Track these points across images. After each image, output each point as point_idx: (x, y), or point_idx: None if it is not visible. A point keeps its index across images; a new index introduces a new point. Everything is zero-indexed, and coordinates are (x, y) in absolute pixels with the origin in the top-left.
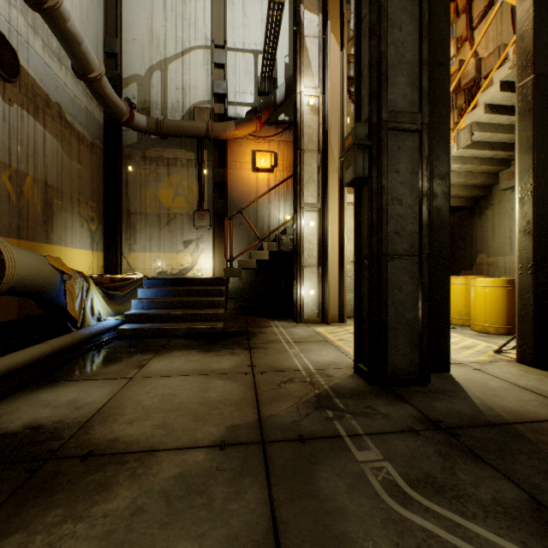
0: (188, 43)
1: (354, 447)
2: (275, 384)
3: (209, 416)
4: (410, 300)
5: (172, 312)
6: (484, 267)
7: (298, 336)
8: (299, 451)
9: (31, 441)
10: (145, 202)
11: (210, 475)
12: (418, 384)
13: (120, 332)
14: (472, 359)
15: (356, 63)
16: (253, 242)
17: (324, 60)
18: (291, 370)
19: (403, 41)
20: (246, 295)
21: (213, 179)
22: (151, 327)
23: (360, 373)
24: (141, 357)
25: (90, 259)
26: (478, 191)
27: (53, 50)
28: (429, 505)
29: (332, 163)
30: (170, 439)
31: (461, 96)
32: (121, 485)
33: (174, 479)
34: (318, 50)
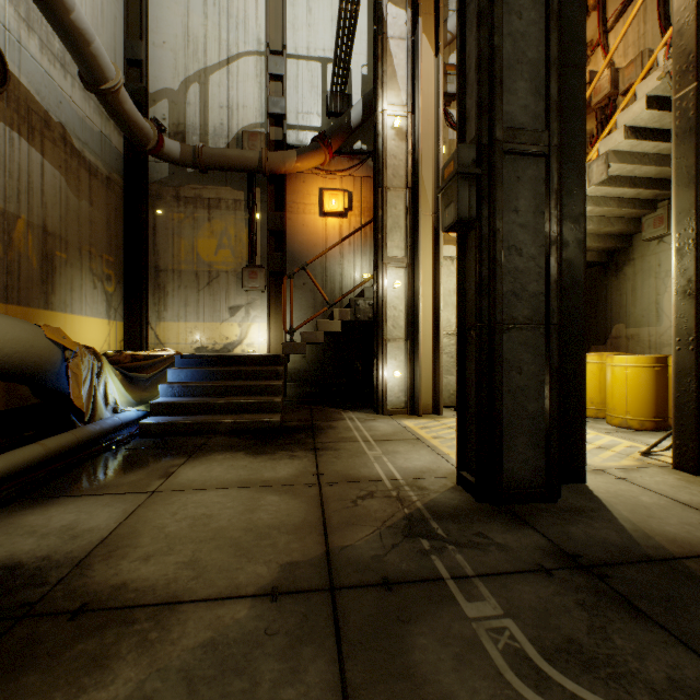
0: (236, 47)
1: (461, 596)
2: (349, 501)
3: (257, 549)
4: (533, 385)
5: (212, 400)
6: (621, 341)
7: (380, 432)
8: (383, 603)
9: (1, 588)
10: (179, 256)
11: (254, 642)
12: (544, 501)
13: (142, 428)
14: (613, 464)
15: (459, 65)
16: (320, 309)
17: (414, 69)
18: (371, 480)
19: (524, 33)
20: (311, 378)
21: (268, 226)
22: (183, 421)
23: (465, 485)
24: (169, 462)
25: (105, 331)
26: (614, 242)
27: (55, 52)
28: (576, 691)
29: (424, 204)
30: (201, 585)
31: (591, 118)
32: (123, 659)
33: (202, 650)
34: (405, 55)
